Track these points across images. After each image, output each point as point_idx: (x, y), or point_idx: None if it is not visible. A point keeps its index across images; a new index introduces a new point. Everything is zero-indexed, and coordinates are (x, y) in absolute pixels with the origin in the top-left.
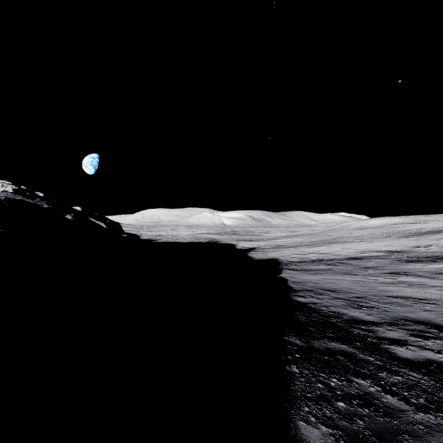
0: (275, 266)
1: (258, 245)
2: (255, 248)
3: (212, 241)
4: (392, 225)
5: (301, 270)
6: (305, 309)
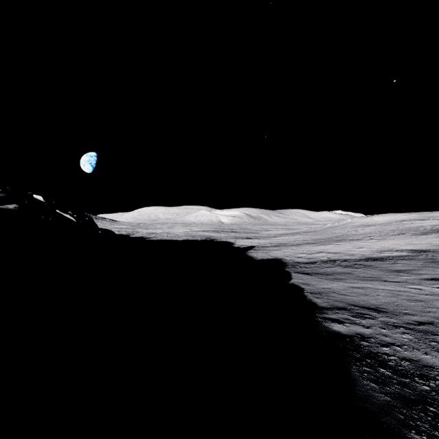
0: (281, 268)
1: (257, 243)
2: (254, 247)
3: (209, 238)
4: (398, 222)
5: (314, 274)
6: (358, 355)
